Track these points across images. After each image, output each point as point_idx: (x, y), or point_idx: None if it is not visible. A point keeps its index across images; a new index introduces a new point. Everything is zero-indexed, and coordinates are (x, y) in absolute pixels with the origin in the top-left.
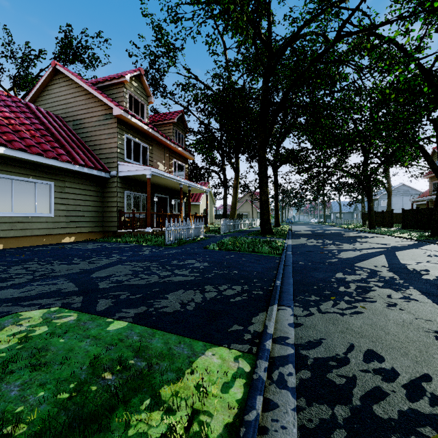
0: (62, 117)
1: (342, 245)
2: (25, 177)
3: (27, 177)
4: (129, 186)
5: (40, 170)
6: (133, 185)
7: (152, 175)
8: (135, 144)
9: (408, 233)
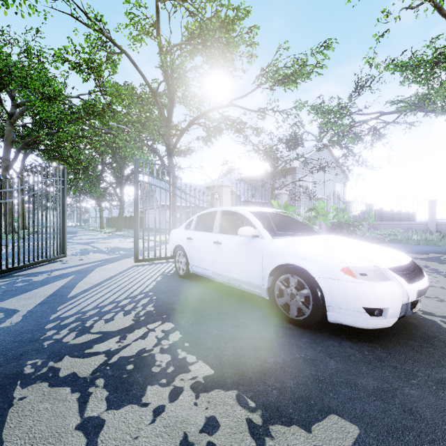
0: None
1: None
2: None
3: None
4: None
5: None
6: None
7: None
8: None
9: (111, 230)
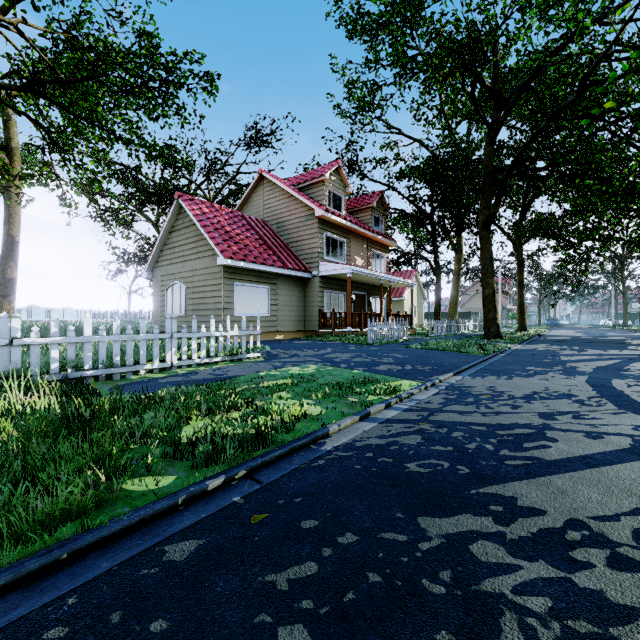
0: (267, 221)
1: (587, 351)
2: (252, 283)
3: (253, 283)
4: (328, 285)
5: (261, 277)
6: (332, 284)
7: (352, 273)
8: (334, 241)
9: None
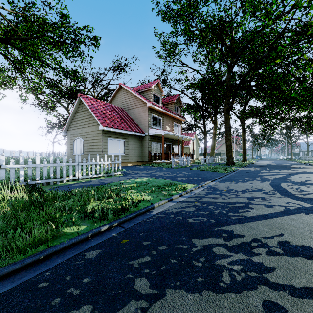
0: (123, 108)
1: (272, 170)
2: (116, 139)
3: (117, 138)
4: (153, 139)
5: (120, 135)
6: (155, 139)
7: (165, 134)
8: (156, 118)
9: None
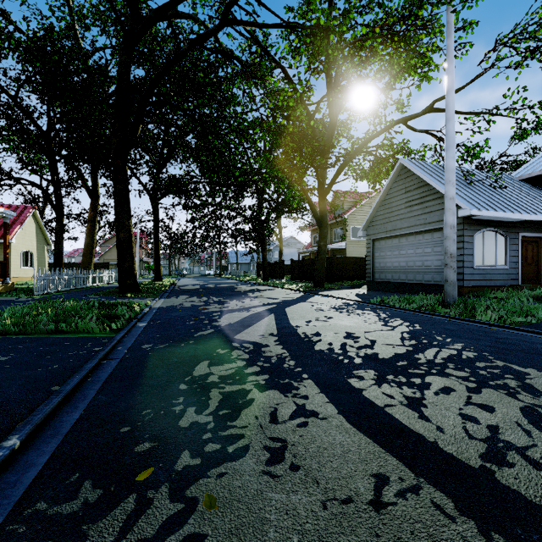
0: None
1: (229, 303)
2: None
3: None
4: None
5: None
6: None
7: None
8: None
9: (297, 284)
